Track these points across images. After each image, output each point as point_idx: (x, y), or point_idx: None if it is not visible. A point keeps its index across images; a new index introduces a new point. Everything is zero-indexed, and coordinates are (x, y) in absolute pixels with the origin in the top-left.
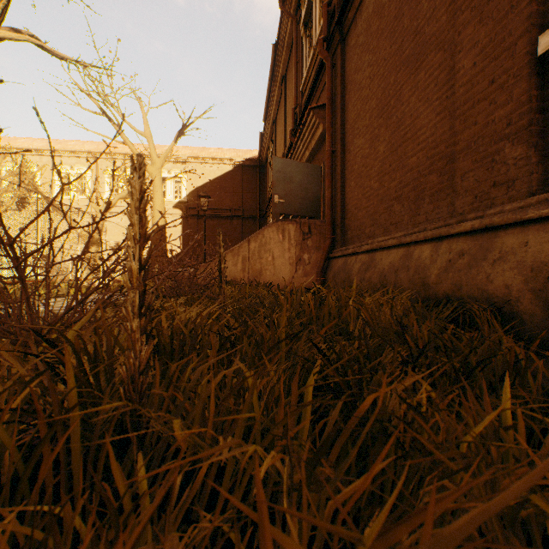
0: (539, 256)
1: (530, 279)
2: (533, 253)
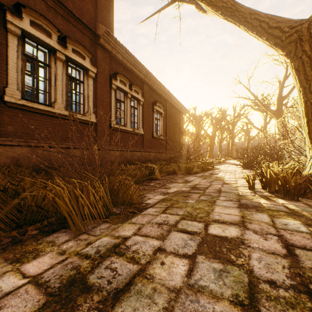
0: (13, 155)
1: (13, 160)
2: (11, 154)
